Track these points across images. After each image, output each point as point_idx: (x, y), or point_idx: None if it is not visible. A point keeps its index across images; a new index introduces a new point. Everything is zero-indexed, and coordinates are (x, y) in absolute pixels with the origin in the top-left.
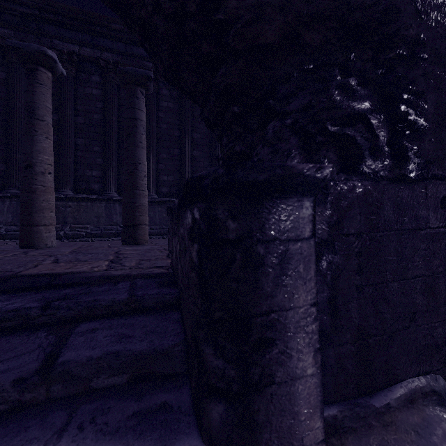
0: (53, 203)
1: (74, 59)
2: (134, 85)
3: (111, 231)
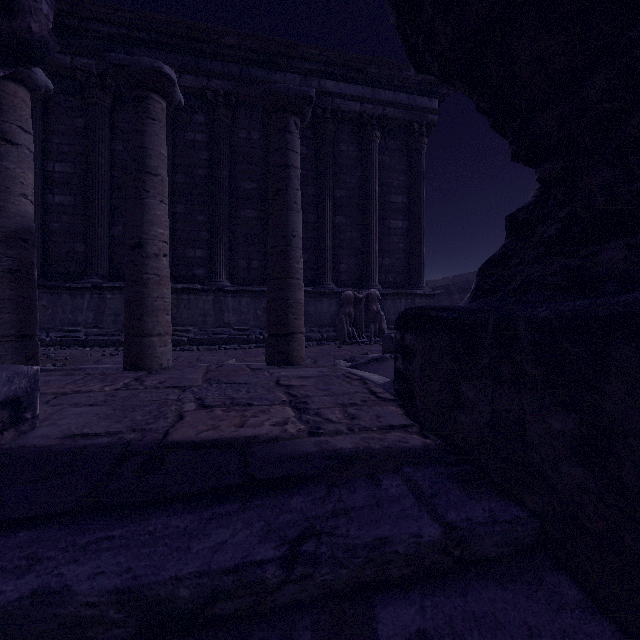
0: (169, 300)
1: None
2: (285, 112)
3: (221, 335)
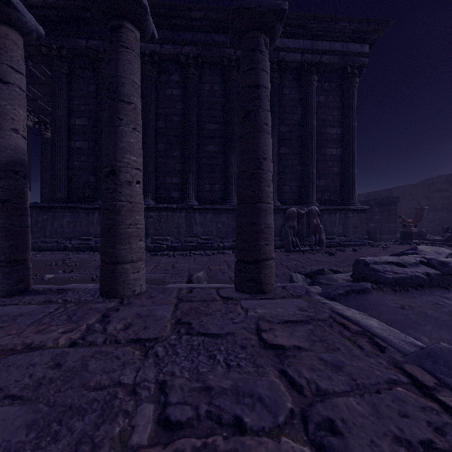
0: (142, 226)
1: (155, 59)
2: (255, 31)
3: (191, 243)
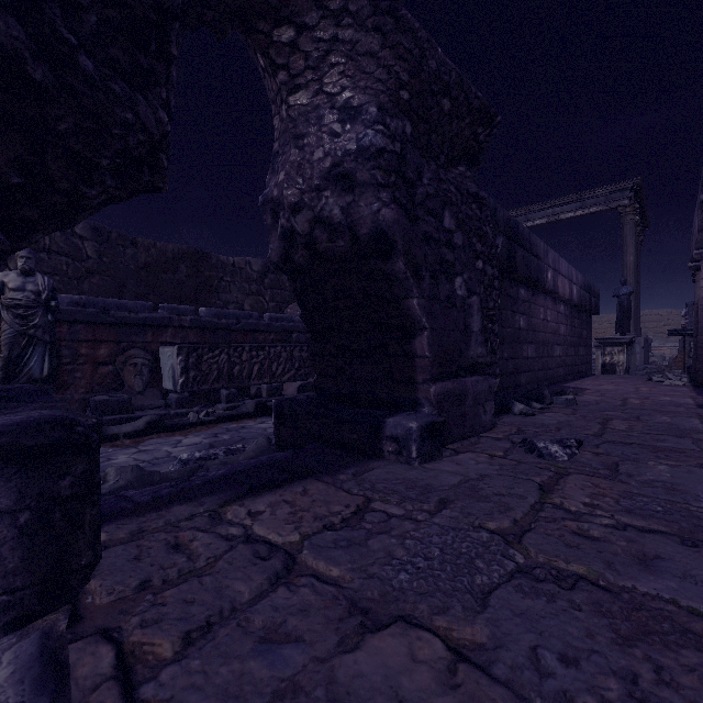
0: None
1: None
2: None
3: None
